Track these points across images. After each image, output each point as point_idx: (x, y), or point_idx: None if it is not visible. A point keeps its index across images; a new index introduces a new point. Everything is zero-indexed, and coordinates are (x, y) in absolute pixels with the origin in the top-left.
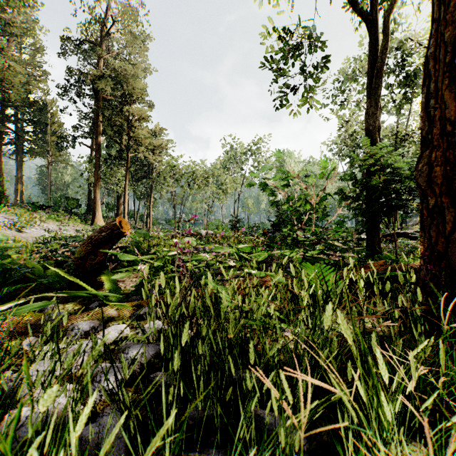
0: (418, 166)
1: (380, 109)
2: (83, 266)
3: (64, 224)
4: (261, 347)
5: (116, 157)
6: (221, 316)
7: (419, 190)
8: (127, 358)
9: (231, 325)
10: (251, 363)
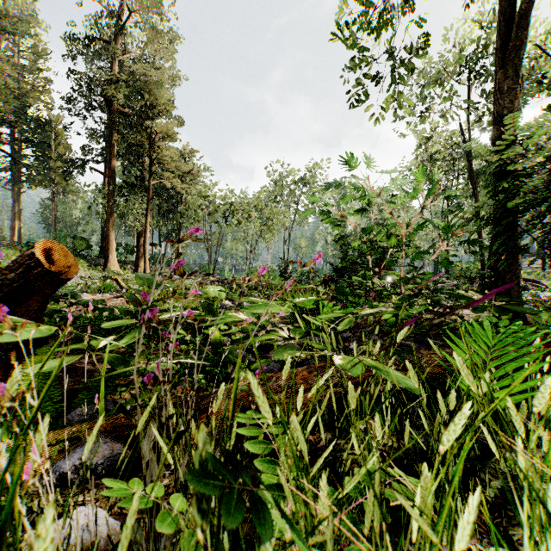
0: None
1: (520, 80)
2: None
3: None
4: None
5: (135, 185)
6: None
7: None
8: None
9: None
10: None
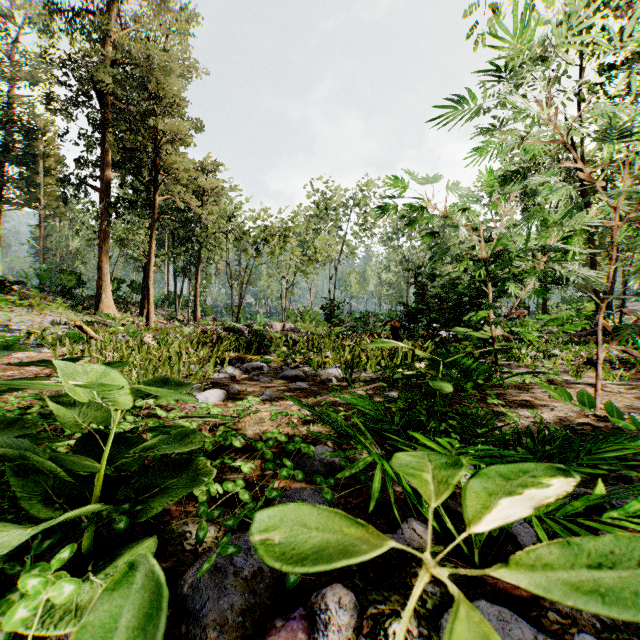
0: None
1: None
2: None
3: (35, 311)
4: None
5: (135, 202)
6: None
7: None
8: None
9: None
10: None
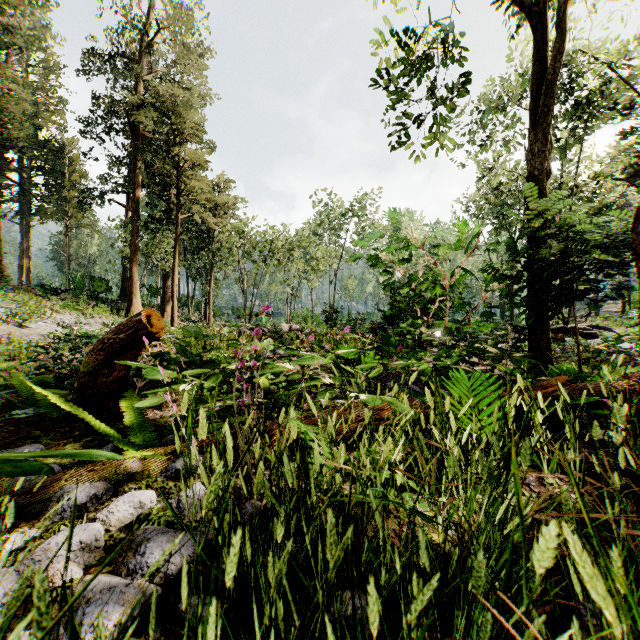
0: (637, 225)
1: (549, 144)
2: (94, 385)
3: (87, 315)
4: (381, 547)
5: (161, 219)
6: (310, 493)
7: (638, 265)
8: (142, 566)
9: (328, 539)
10: (373, 630)
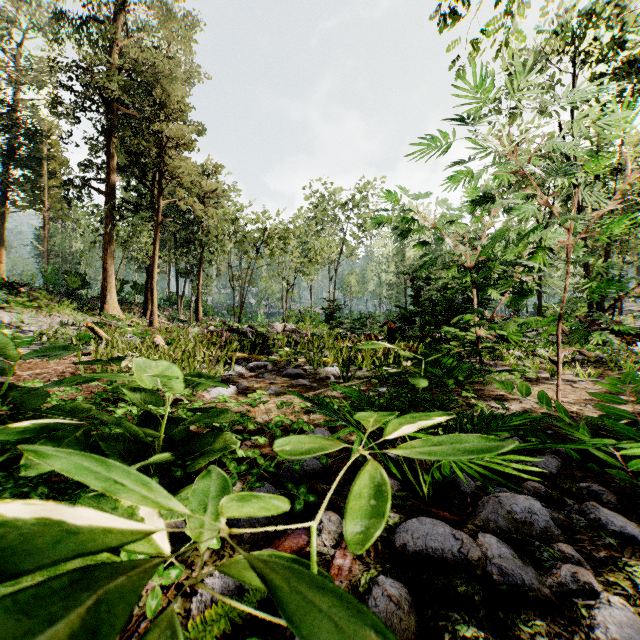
0: None
1: None
2: None
3: (44, 313)
4: None
5: (139, 205)
6: None
7: None
8: None
9: None
10: None
